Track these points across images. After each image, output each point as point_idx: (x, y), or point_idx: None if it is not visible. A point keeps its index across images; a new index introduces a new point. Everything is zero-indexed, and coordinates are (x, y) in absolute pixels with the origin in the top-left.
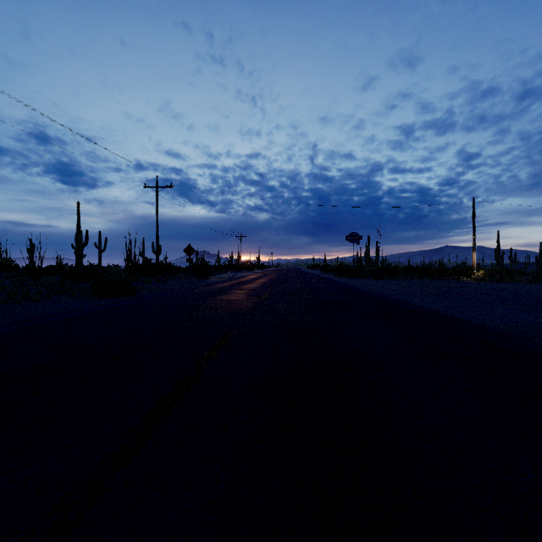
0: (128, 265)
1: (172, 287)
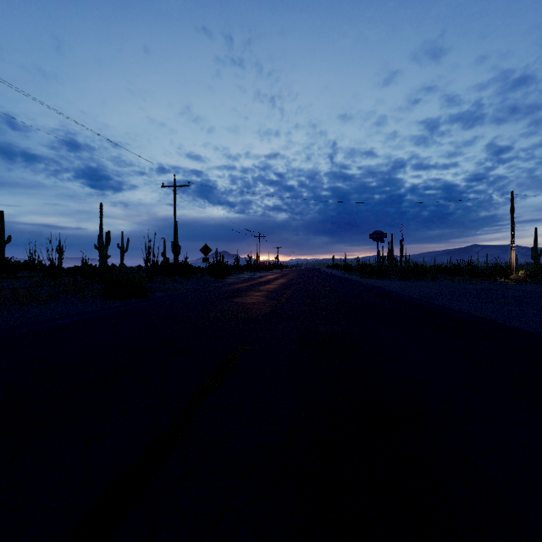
0: (147, 265)
1: (187, 288)
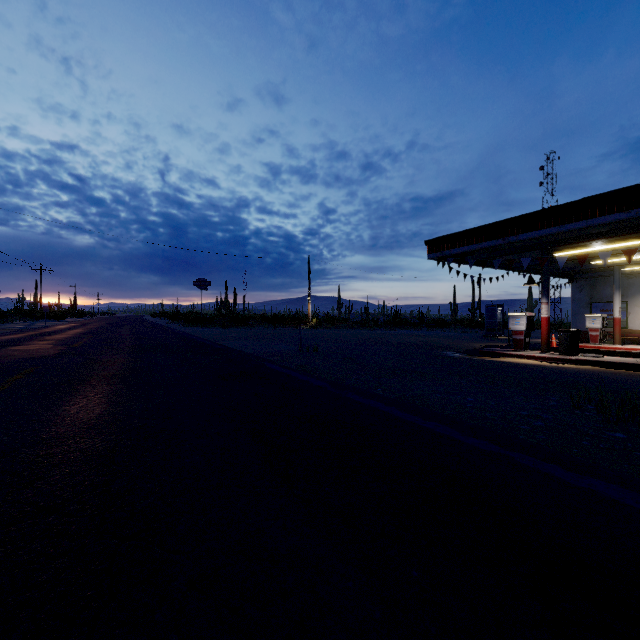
0: None
1: None
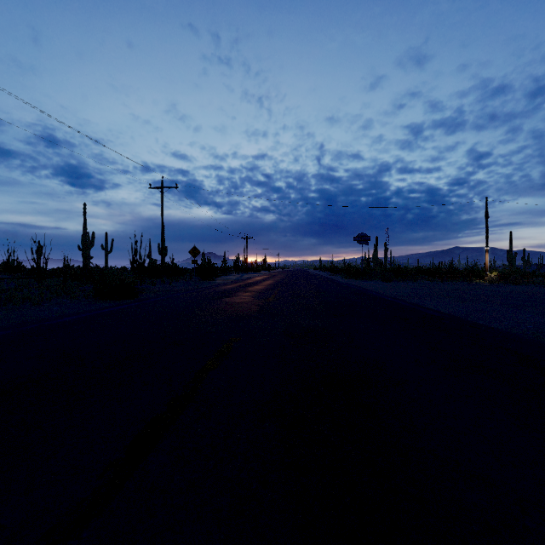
0: (133, 267)
1: (176, 289)
